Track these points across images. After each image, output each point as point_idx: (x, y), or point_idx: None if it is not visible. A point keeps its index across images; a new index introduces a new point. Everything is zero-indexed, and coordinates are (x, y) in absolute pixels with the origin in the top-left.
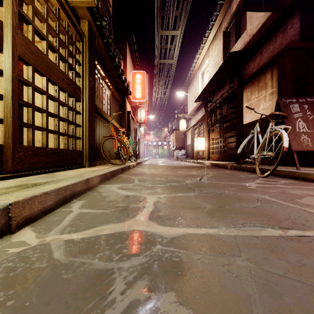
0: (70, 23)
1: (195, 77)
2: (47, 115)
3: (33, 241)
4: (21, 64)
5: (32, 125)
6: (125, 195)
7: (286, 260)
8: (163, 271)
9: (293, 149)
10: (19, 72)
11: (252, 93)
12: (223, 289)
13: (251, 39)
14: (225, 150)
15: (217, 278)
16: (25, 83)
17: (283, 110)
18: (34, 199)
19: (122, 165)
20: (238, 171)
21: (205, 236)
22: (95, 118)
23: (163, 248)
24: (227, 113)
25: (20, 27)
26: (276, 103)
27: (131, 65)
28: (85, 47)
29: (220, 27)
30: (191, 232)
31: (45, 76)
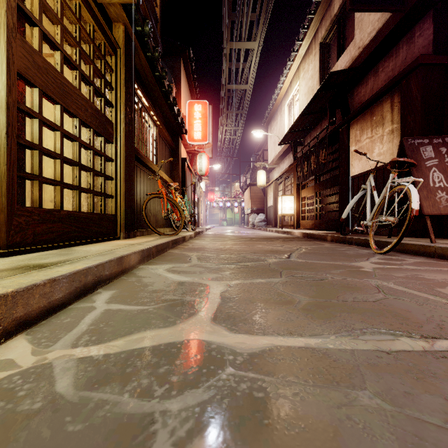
0: (97, 27)
1: (278, 109)
2: (62, 162)
3: (26, 359)
4: (22, 84)
5: (38, 177)
6: (177, 281)
7: (444, 397)
8: (238, 417)
9: (425, 213)
10: (18, 97)
11: (362, 132)
12: None
13: (362, 53)
14: (322, 215)
15: (332, 433)
16: (27, 113)
17: (410, 155)
18: (32, 291)
19: (174, 236)
20: (342, 245)
21: (304, 351)
22: (135, 168)
23: (236, 372)
24: (326, 161)
25: (21, 29)
26: (399, 145)
27: (187, 93)
28: (119, 64)
29: (315, 36)
30: (280, 344)
31: (59, 104)
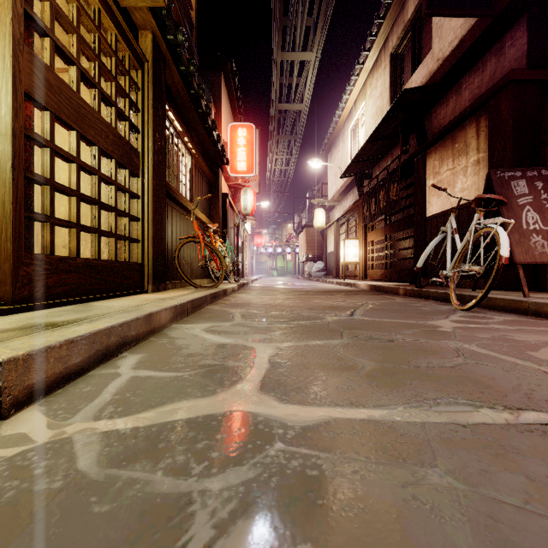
0: (121, 37)
1: (340, 134)
2: (79, 200)
3: (42, 433)
4: (30, 107)
5: (50, 218)
6: (217, 344)
7: (525, 475)
8: (288, 497)
9: (517, 261)
10: (26, 122)
11: (442, 162)
12: (409, 539)
13: (441, 66)
14: (394, 263)
15: (394, 514)
16: (37, 141)
17: (499, 190)
18: (46, 354)
19: (213, 289)
20: (418, 300)
21: (367, 425)
22: (166, 206)
23: (287, 448)
24: (398, 197)
25: (29, 40)
26: (486, 179)
27: (229, 114)
28: (146, 80)
29: (385, 45)
30: (339, 416)
31: (75, 129)
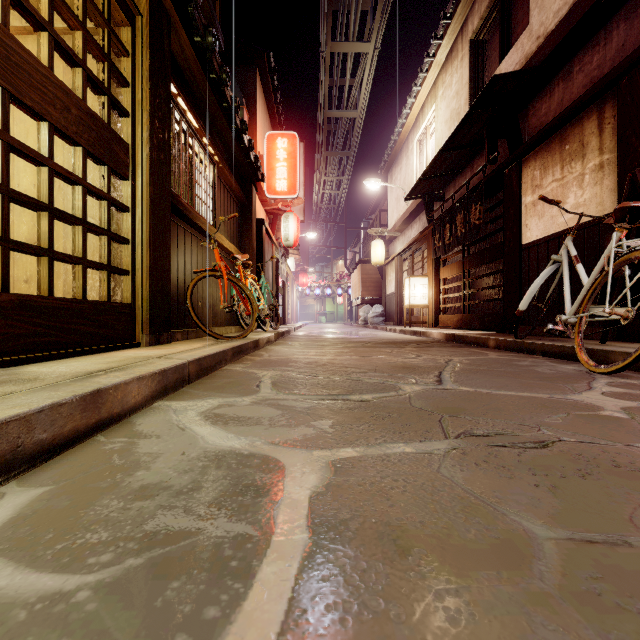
0: None
1: (403, 148)
2: (7, 199)
3: None
4: None
5: None
6: (212, 452)
7: None
8: None
9: None
10: None
11: (545, 172)
12: None
13: (544, 45)
14: (472, 306)
15: None
16: None
17: None
18: None
19: (239, 340)
20: (520, 356)
21: None
22: (175, 228)
23: None
24: (482, 221)
25: None
26: (628, 183)
27: (267, 123)
28: (139, 42)
29: (462, 31)
30: None
31: None
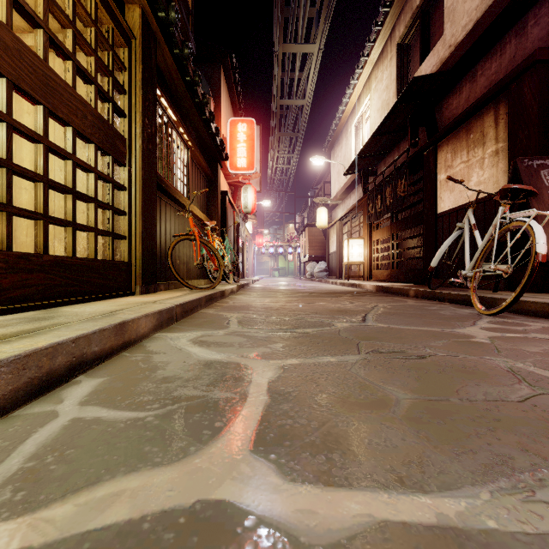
0: (102, 5)
1: (344, 130)
2: (46, 187)
3: None
4: None
5: (5, 206)
6: (203, 361)
7: None
8: None
9: None
10: None
11: (455, 155)
12: None
13: (454, 52)
14: (400, 263)
15: None
16: None
17: (528, 180)
18: None
19: (209, 290)
20: (432, 303)
21: (442, 542)
22: (158, 201)
23: None
24: (406, 193)
25: None
26: (511, 169)
27: (229, 109)
28: (134, 59)
29: (391, 36)
30: (386, 515)
31: (41, 104)
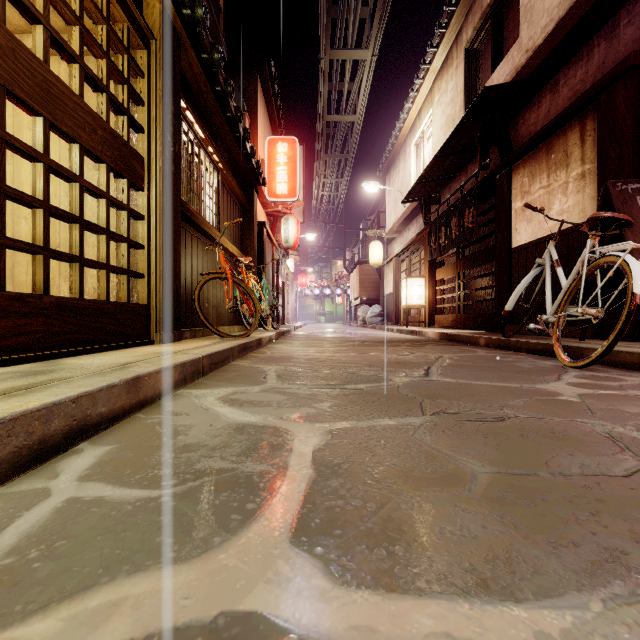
0: None
1: (401, 151)
2: (47, 214)
3: None
4: None
5: None
6: (234, 424)
7: None
8: None
9: None
10: None
11: (533, 179)
12: None
13: (532, 58)
14: (467, 306)
15: None
16: None
17: (621, 208)
18: None
19: (243, 338)
20: (506, 353)
21: None
22: (183, 233)
23: None
24: (475, 224)
25: None
26: (602, 194)
27: (267, 127)
28: (153, 64)
29: (457, 40)
30: (469, 634)
31: (41, 114)
